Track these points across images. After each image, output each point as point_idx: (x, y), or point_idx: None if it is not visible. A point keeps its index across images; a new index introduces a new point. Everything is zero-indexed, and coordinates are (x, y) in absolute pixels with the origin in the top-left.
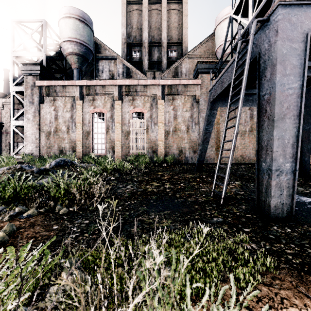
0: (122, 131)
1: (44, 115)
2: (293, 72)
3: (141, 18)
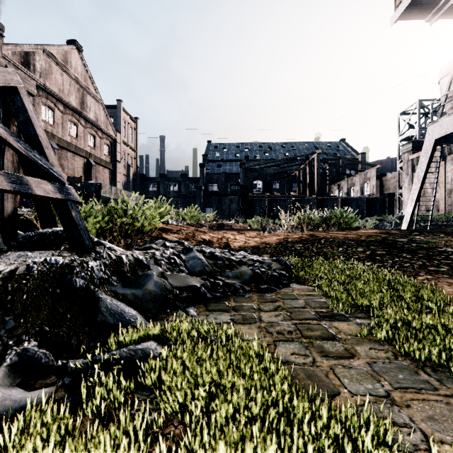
0: None
1: None
2: (424, 163)
3: None
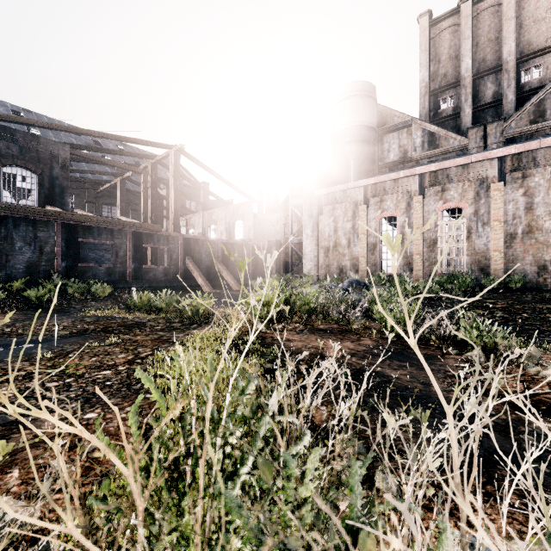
0: (423, 240)
1: (323, 229)
2: None
3: (456, 37)
